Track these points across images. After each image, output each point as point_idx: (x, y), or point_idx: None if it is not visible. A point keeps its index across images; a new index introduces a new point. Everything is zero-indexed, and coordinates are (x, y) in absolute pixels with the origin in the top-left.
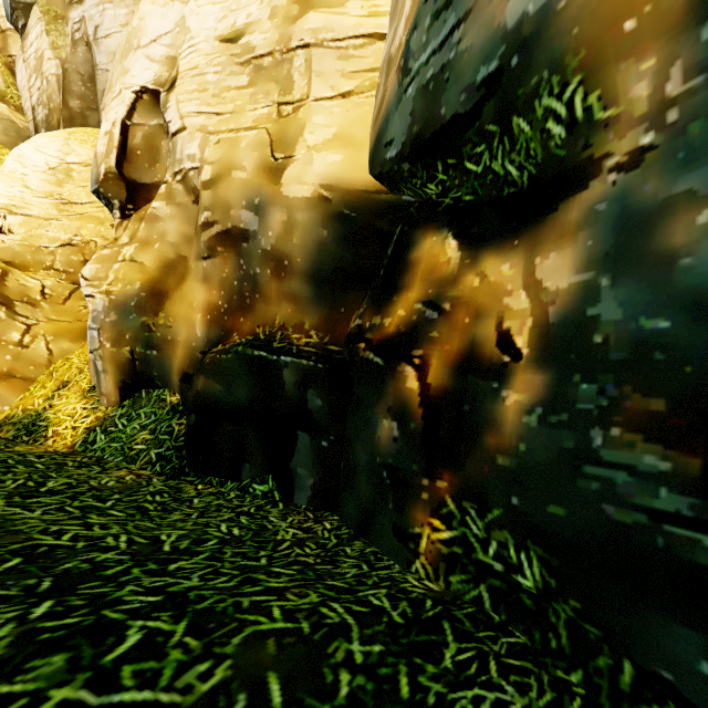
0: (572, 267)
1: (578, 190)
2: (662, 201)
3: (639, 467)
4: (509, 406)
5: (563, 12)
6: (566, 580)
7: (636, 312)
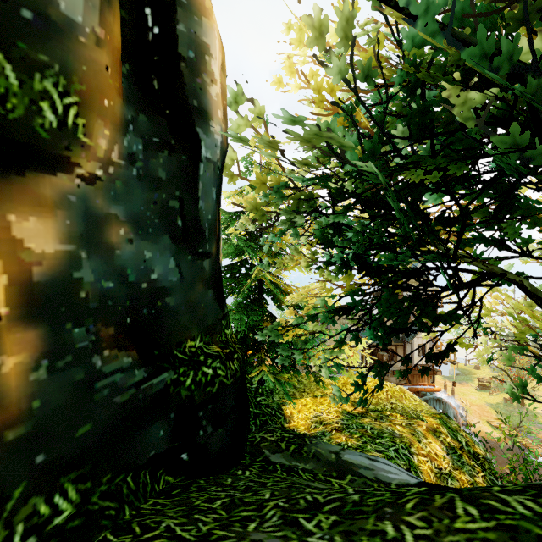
0: (56, 236)
1: (46, 171)
2: (106, 214)
3: (125, 366)
4: (9, 372)
5: (82, 46)
6: (99, 470)
7: (101, 277)
